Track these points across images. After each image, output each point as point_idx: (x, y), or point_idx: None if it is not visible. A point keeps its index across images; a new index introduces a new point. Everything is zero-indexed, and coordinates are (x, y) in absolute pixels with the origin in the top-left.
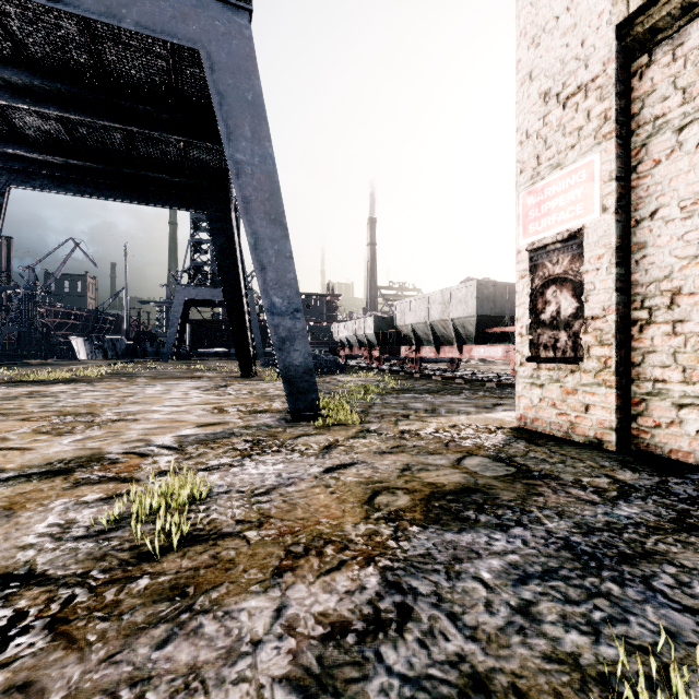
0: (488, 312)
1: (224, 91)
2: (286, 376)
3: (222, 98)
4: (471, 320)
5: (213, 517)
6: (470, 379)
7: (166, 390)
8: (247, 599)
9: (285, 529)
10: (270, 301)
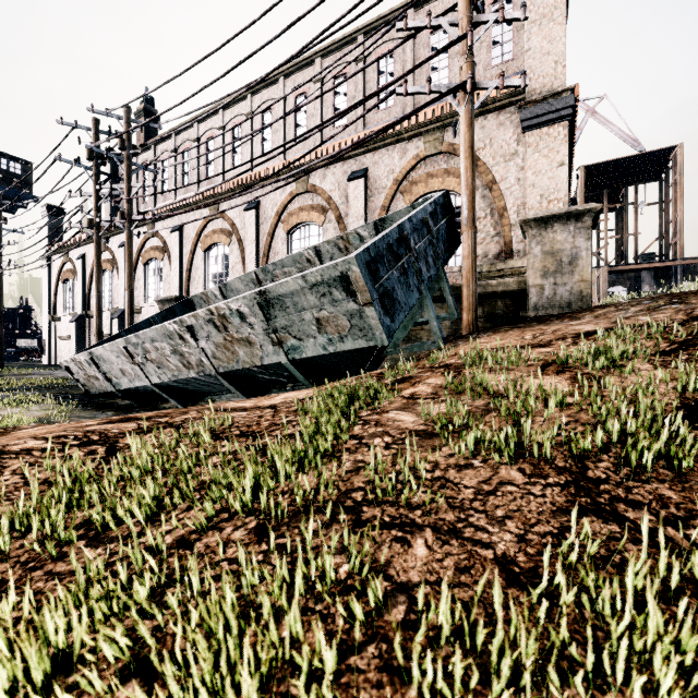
0: None
1: None
2: None
3: None
4: None
5: None
6: None
7: None
8: None
9: None
10: None
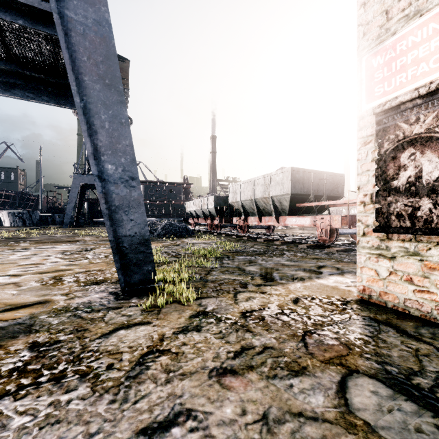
0: (299, 191)
1: None
2: (118, 247)
3: None
4: (286, 197)
5: None
6: (285, 241)
7: (31, 255)
8: None
9: None
10: (101, 168)
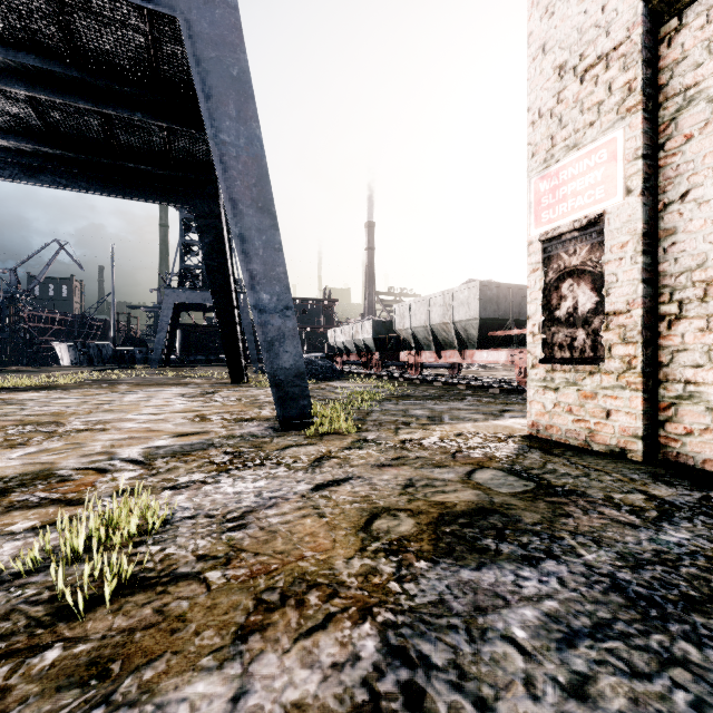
0: (492, 315)
1: (206, 64)
2: (275, 380)
3: (203, 72)
4: (473, 323)
5: (169, 551)
6: (472, 385)
7: (147, 397)
8: (193, 680)
9: (259, 567)
10: (257, 298)
